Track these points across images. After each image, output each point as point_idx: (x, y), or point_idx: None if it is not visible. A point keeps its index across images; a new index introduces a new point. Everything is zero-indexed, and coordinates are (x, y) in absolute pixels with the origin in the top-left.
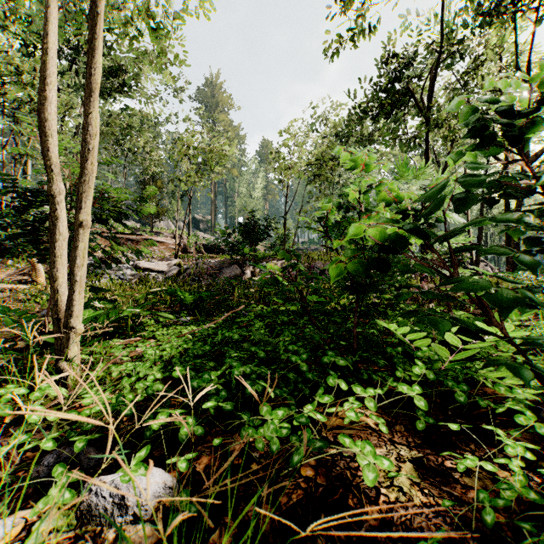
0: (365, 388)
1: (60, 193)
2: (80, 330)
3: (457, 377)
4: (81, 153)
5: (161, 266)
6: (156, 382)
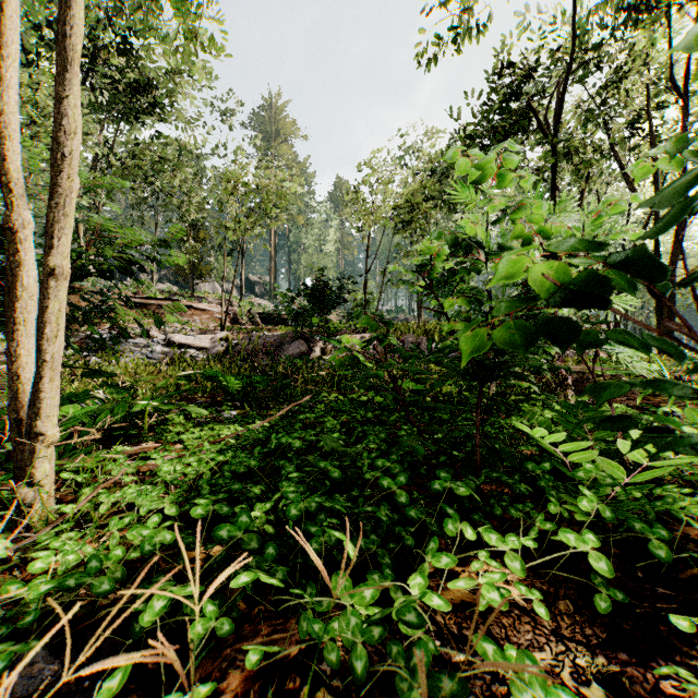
0: (495, 527)
1: (26, 226)
2: (53, 437)
3: (645, 514)
4: (52, 161)
5: (203, 341)
6: (162, 529)
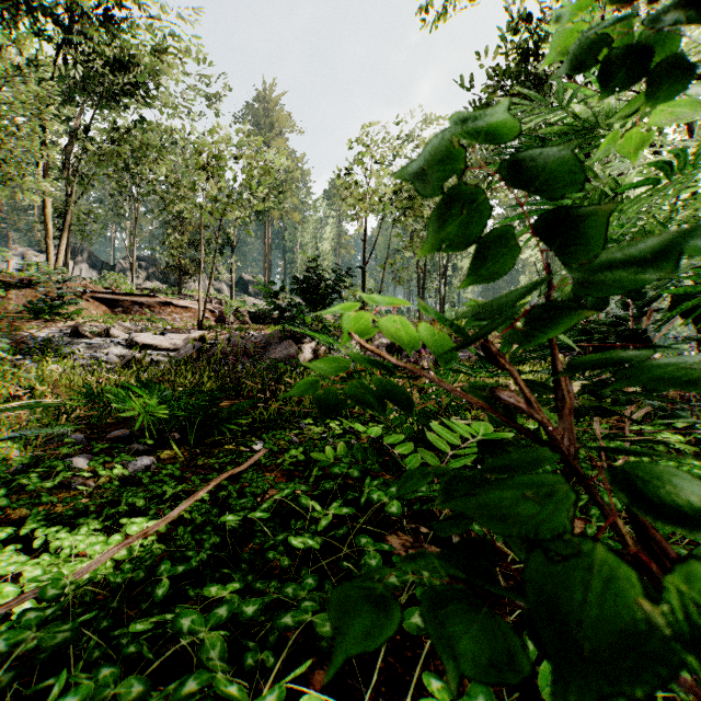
0: None
1: None
2: None
3: None
4: None
5: (173, 341)
6: None
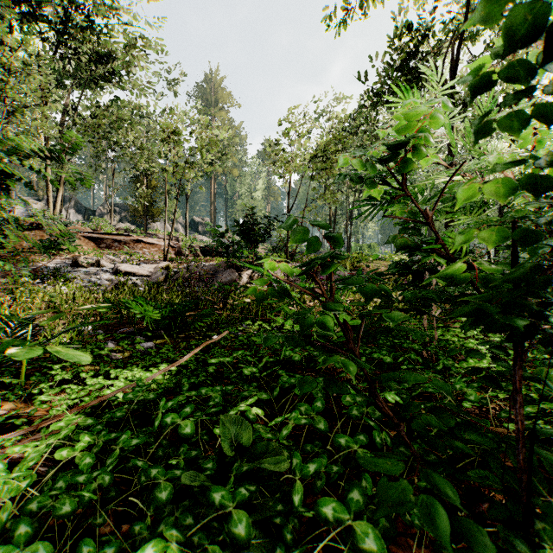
0: None
1: None
2: None
3: None
4: None
5: (147, 270)
6: None
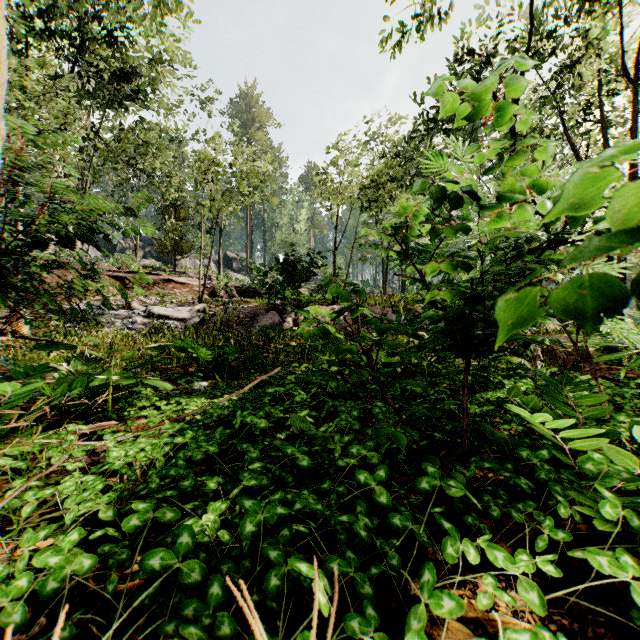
0: (489, 527)
1: None
2: None
3: None
4: None
5: (181, 312)
6: (80, 551)
